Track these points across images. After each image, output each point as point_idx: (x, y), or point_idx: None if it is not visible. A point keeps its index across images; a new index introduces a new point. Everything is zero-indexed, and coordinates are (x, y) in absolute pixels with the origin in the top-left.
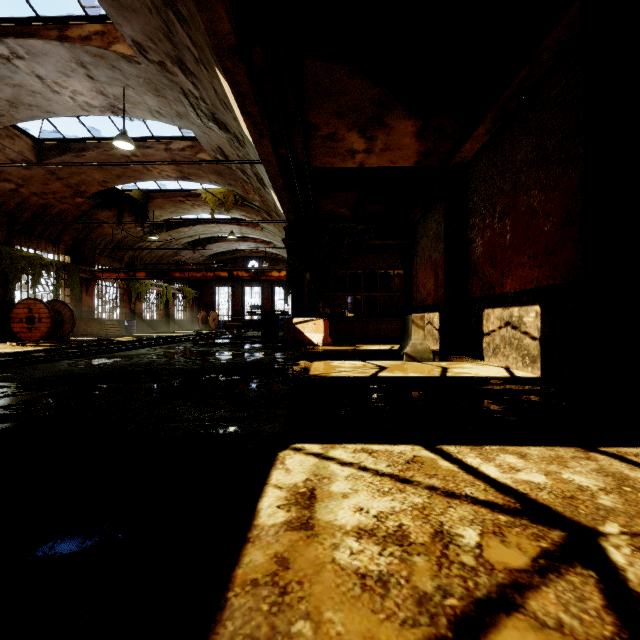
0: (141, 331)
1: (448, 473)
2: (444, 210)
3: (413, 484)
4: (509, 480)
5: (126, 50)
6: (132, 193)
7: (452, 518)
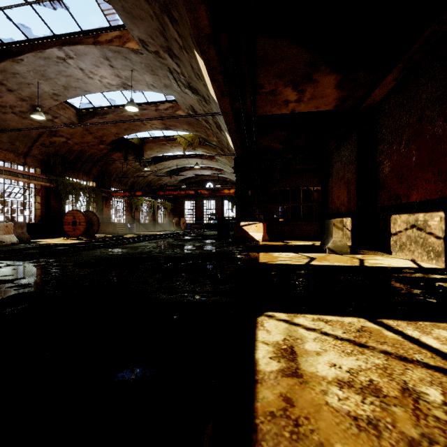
0: (138, 231)
1: (395, 341)
2: (356, 141)
3: (369, 348)
4: None
5: (134, 46)
6: (133, 140)
7: (412, 378)
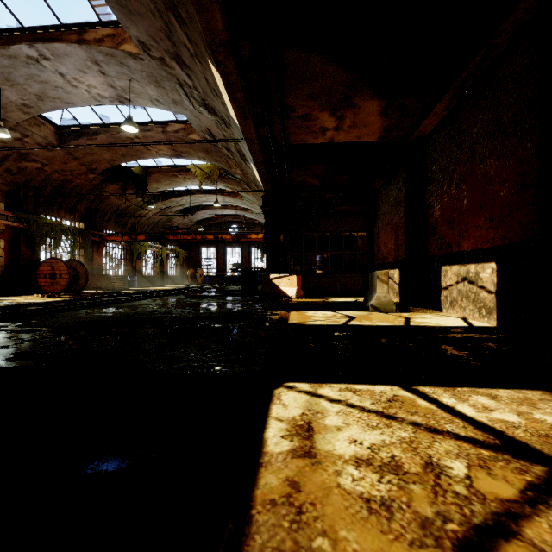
0: (141, 285)
1: (427, 411)
2: (404, 179)
3: (398, 420)
4: (485, 419)
5: (132, 49)
6: (134, 169)
7: (439, 451)
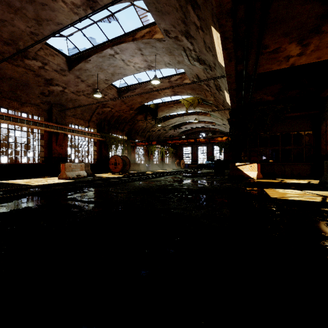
0: (152, 169)
1: None
2: None
3: None
4: None
5: (159, 36)
6: (150, 106)
7: None
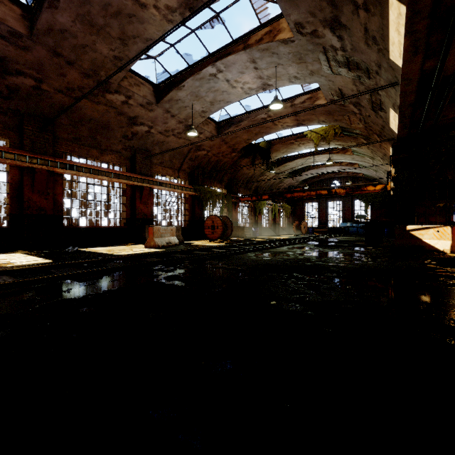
0: (260, 234)
1: None
2: None
3: None
4: None
5: (285, 35)
6: (260, 144)
7: None
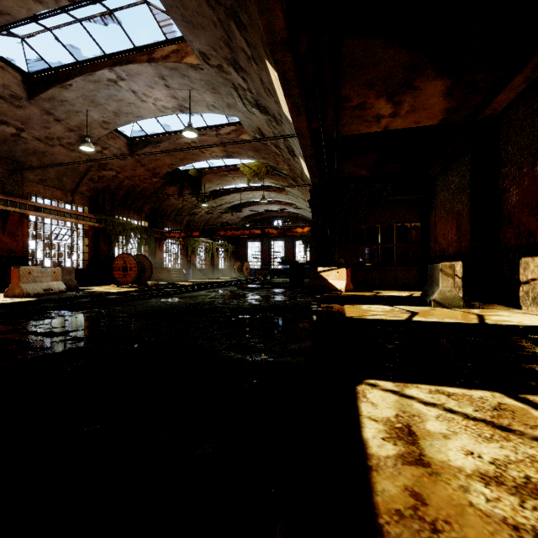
0: (194, 277)
1: None
2: (470, 163)
3: (515, 433)
4: None
5: (193, 61)
6: (190, 172)
7: None
